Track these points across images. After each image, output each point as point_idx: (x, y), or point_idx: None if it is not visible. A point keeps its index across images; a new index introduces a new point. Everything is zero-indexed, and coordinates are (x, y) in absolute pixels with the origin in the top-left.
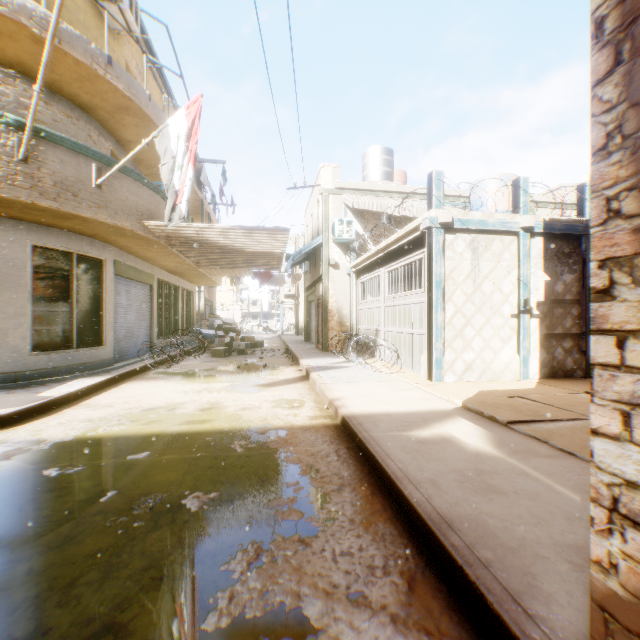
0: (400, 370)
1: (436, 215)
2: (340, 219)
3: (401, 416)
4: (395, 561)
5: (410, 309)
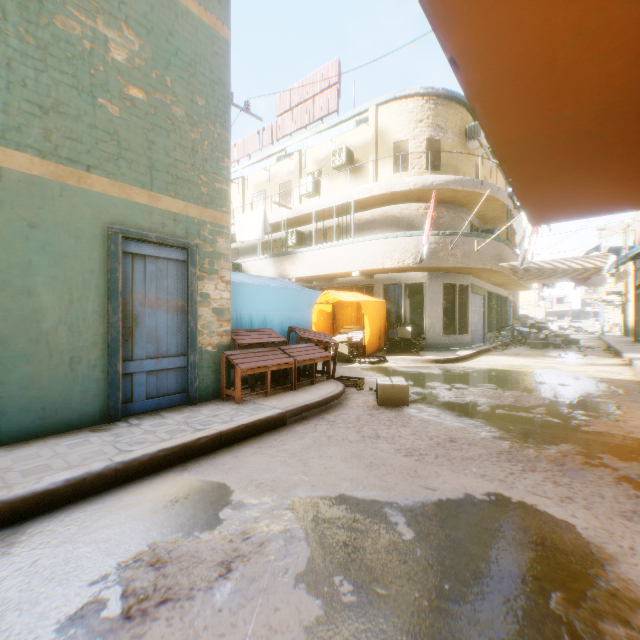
0: None
1: None
2: None
3: None
4: None
5: None
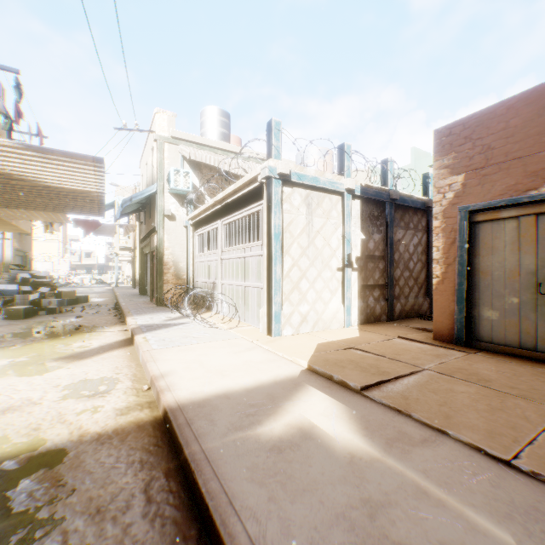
0: (238, 324)
1: (275, 165)
2: (176, 169)
3: (244, 396)
4: None
5: (248, 262)
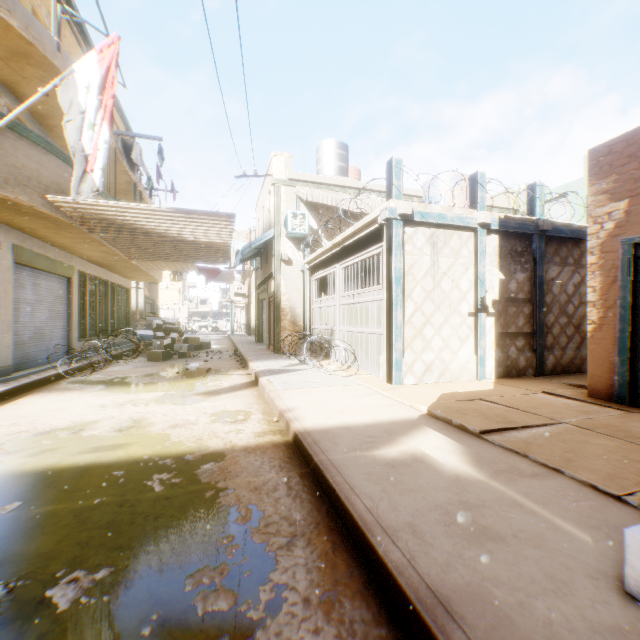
0: (357, 372)
1: (396, 206)
2: (293, 212)
3: (363, 429)
4: None
5: (367, 307)
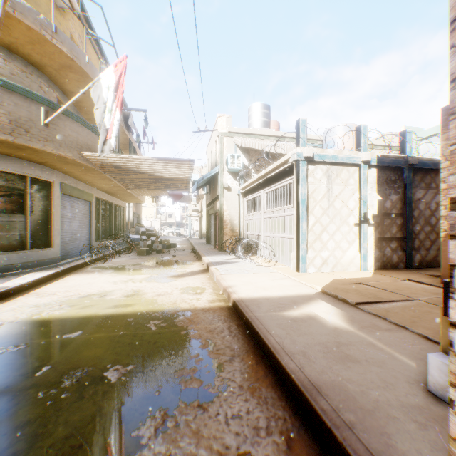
0: (275, 264)
1: (302, 151)
2: (232, 154)
3: (277, 299)
4: (276, 422)
5: (282, 220)
